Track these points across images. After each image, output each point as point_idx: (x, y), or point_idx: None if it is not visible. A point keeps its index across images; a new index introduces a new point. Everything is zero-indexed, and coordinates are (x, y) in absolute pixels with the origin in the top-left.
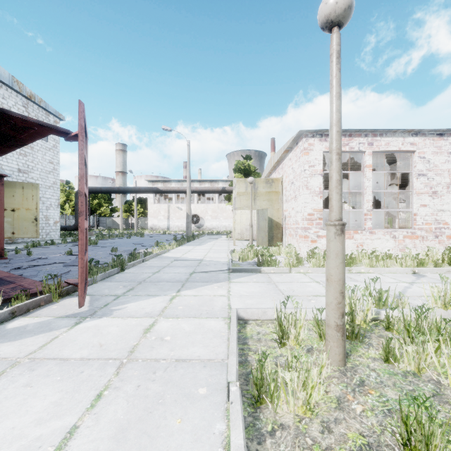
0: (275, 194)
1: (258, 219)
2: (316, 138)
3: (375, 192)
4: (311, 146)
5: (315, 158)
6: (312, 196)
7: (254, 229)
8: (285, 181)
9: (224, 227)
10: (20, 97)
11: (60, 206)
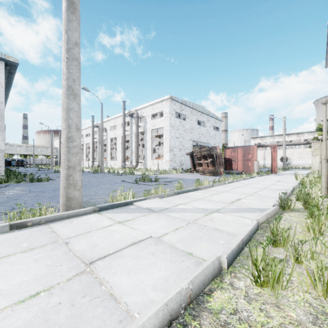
0: None
1: None
2: None
3: None
4: None
5: None
6: None
7: None
8: None
9: (309, 164)
10: (213, 119)
11: None
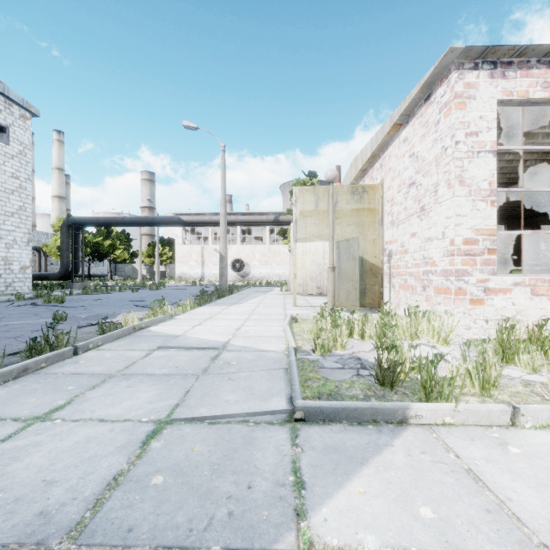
0: (369, 214)
1: (338, 258)
2: (481, 71)
3: (507, 222)
4: (472, 90)
5: (480, 117)
6: (473, 202)
7: (323, 277)
8: (389, 188)
9: (277, 276)
10: None
11: (58, 247)
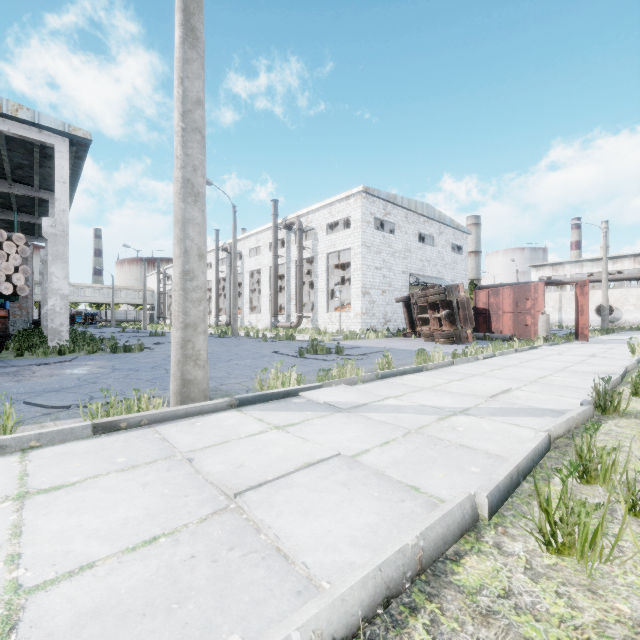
0: None
1: None
2: None
3: None
4: None
5: None
6: None
7: None
8: None
9: None
10: (451, 230)
11: None
